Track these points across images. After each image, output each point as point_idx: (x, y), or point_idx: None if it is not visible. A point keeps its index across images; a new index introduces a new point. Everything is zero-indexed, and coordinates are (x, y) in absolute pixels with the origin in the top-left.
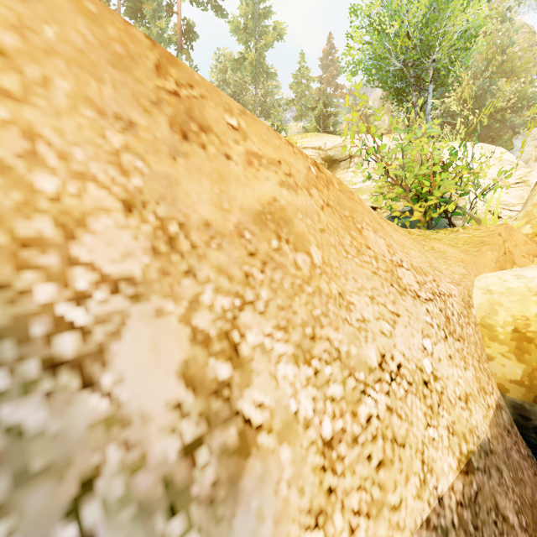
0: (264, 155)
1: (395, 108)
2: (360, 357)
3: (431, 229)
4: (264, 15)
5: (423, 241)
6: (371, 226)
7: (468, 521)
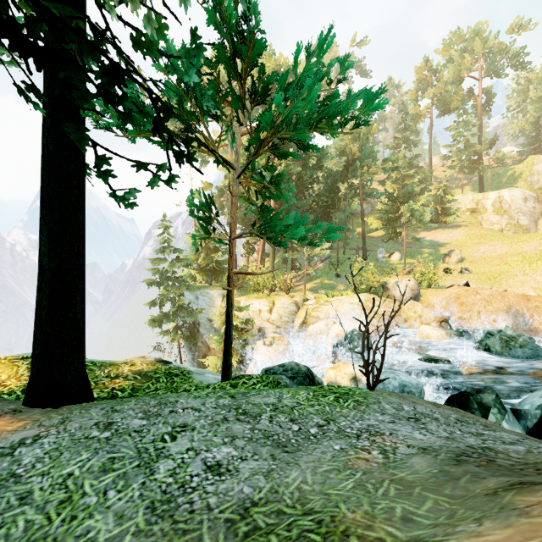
0: (536, 300)
1: None
2: None
3: None
4: None
5: None
6: None
7: None
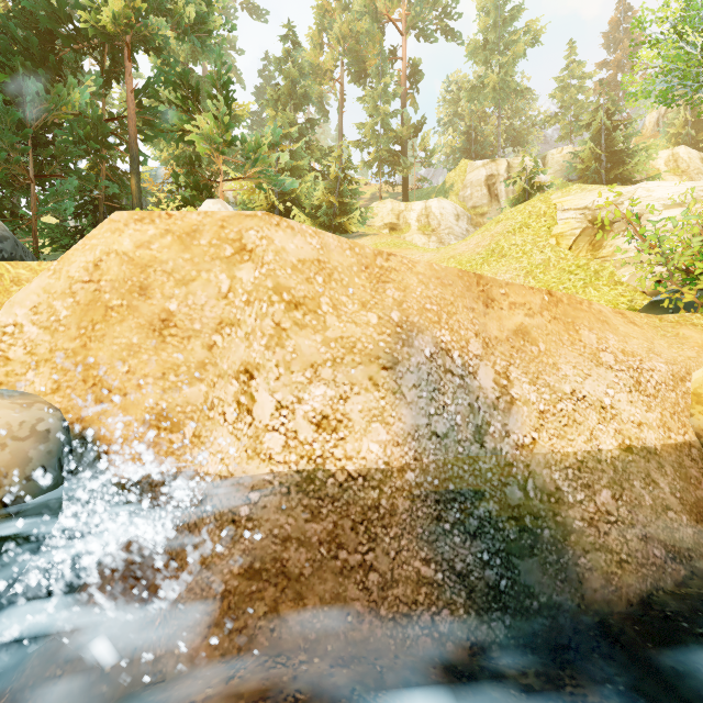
0: (517, 302)
1: None
2: (560, 388)
3: None
4: (512, 18)
5: (671, 328)
6: (587, 327)
7: (618, 466)
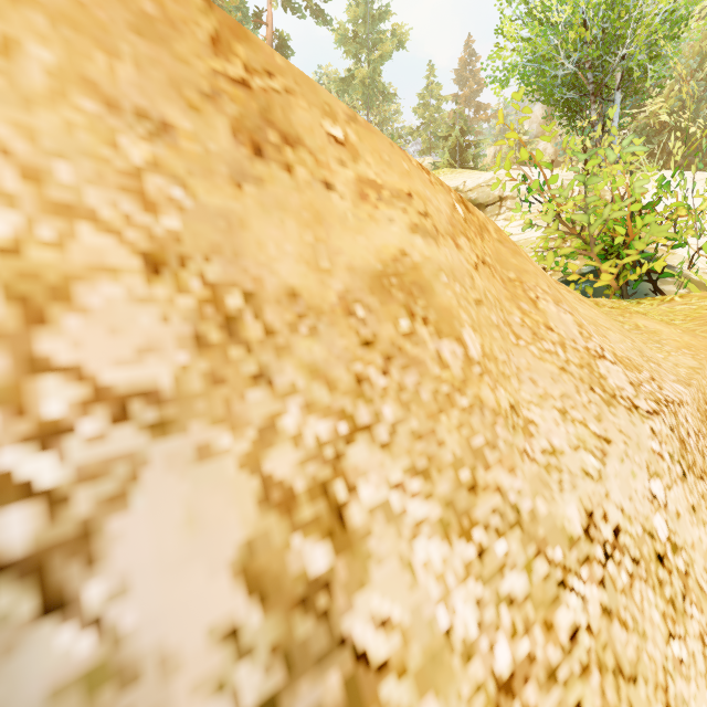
0: (386, 184)
1: (562, 132)
2: (553, 520)
3: (627, 298)
4: (380, 17)
5: (620, 316)
6: (550, 294)
7: None
